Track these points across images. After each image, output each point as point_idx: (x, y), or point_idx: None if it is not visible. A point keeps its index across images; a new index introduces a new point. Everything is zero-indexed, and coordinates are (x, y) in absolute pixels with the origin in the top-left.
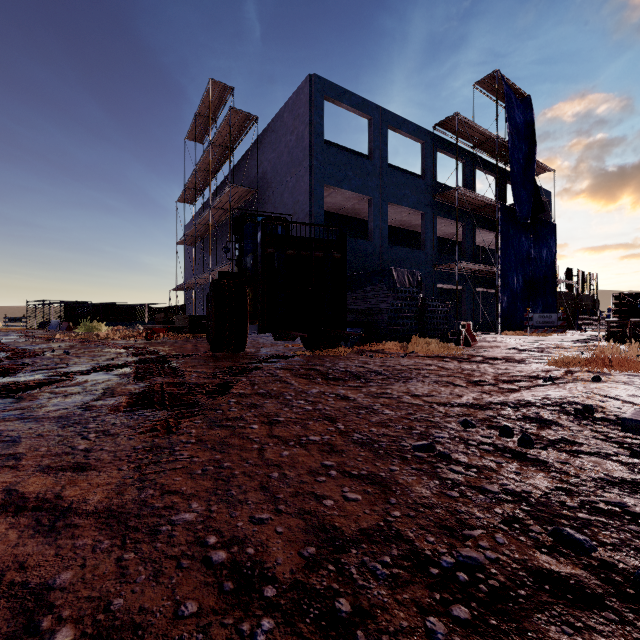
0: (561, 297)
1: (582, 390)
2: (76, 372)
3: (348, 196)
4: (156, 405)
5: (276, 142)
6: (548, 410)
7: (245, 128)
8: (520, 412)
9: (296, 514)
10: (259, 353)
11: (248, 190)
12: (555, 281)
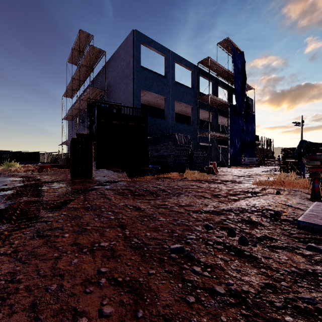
0: (257, 150)
1: (272, 200)
2: None
3: (154, 96)
4: (4, 219)
5: (116, 65)
6: (255, 215)
7: (99, 57)
8: (239, 216)
9: None
10: (101, 179)
11: (100, 91)
12: (255, 142)
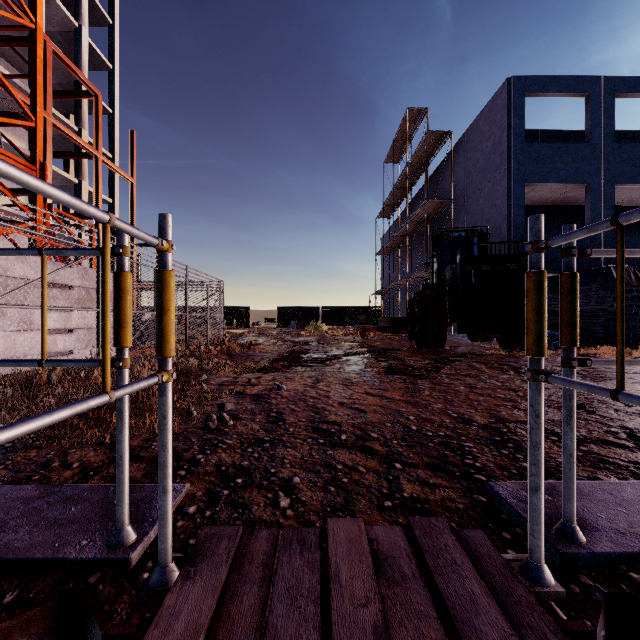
0: None
1: None
2: (339, 355)
3: (557, 187)
4: (399, 373)
5: (471, 151)
6: None
7: (439, 144)
8: None
9: (486, 413)
10: (456, 350)
11: (442, 202)
12: None
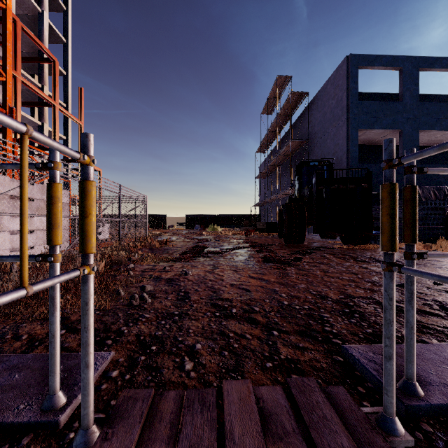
0: None
1: None
2: (230, 248)
3: (380, 132)
4: (273, 262)
5: (321, 106)
6: None
7: (299, 101)
8: None
9: (337, 291)
10: (312, 245)
11: (302, 141)
12: None
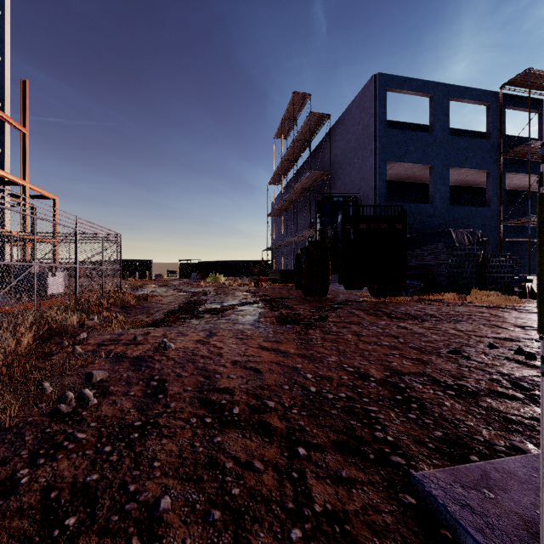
0: None
1: None
2: (235, 305)
3: (409, 166)
4: (291, 322)
5: (345, 132)
6: None
7: (320, 124)
8: None
9: (379, 364)
10: (336, 298)
11: (322, 173)
12: None
